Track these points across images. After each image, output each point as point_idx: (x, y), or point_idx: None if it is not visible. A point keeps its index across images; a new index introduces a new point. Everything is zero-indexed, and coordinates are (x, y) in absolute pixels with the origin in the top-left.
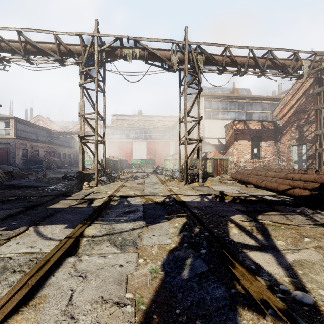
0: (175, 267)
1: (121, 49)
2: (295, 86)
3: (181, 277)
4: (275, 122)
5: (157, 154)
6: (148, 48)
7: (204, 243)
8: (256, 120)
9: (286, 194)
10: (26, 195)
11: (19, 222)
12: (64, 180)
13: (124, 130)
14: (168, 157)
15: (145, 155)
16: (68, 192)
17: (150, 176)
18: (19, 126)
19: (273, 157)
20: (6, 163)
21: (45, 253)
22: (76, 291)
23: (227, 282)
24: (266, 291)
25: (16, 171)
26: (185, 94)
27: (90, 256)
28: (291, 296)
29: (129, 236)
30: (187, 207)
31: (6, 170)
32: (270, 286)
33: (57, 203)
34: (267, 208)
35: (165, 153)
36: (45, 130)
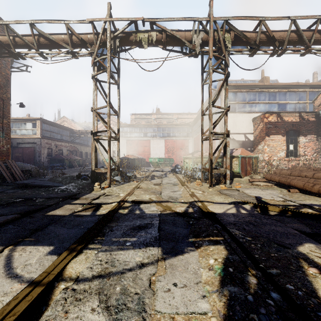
0: None
1: (136, 34)
2: None
3: None
4: (318, 113)
5: (175, 152)
6: (165, 30)
7: None
8: (292, 111)
9: None
10: (33, 196)
11: (0, 238)
12: (77, 180)
13: (142, 129)
14: (187, 155)
15: (163, 153)
16: (77, 194)
17: (168, 175)
18: (45, 127)
19: (314, 154)
20: (33, 162)
21: None
22: None
23: None
24: None
25: (35, 169)
26: (210, 80)
27: None
28: None
29: (134, 284)
30: (221, 225)
31: (24, 169)
32: None
33: (60, 209)
34: None
35: (183, 151)
36: (68, 130)
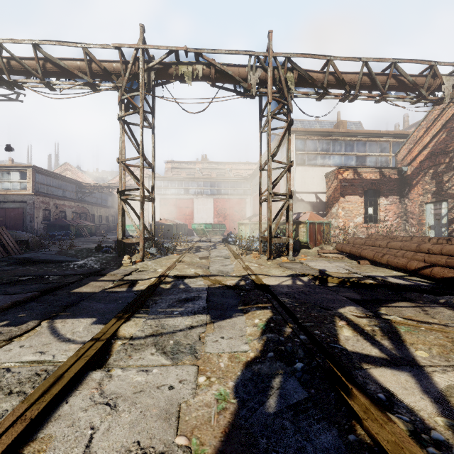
0: (255, 391)
1: (177, 67)
2: (431, 116)
3: (266, 409)
4: (400, 169)
5: (228, 216)
6: (214, 64)
7: (300, 352)
8: (372, 166)
9: (421, 274)
10: (43, 274)
11: (29, 313)
12: (97, 253)
13: (182, 183)
14: (243, 220)
15: (211, 217)
16: (101, 270)
17: (218, 247)
18: (40, 178)
19: (396, 219)
20: (21, 229)
21: (59, 363)
22: (99, 431)
23: (339, 420)
24: (408, 442)
25: (33, 239)
26: (268, 129)
27: (125, 371)
28: (452, 453)
29: (186, 338)
30: (272, 294)
31: (19, 239)
32: (414, 432)
33: (86, 286)
34: (393, 297)
35: (239, 215)
36: (74, 184)
